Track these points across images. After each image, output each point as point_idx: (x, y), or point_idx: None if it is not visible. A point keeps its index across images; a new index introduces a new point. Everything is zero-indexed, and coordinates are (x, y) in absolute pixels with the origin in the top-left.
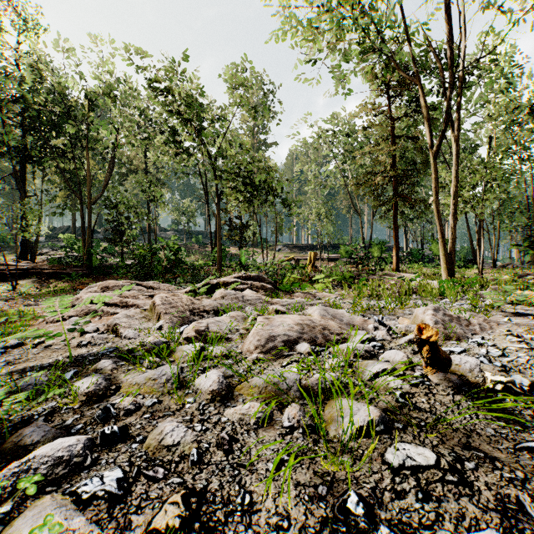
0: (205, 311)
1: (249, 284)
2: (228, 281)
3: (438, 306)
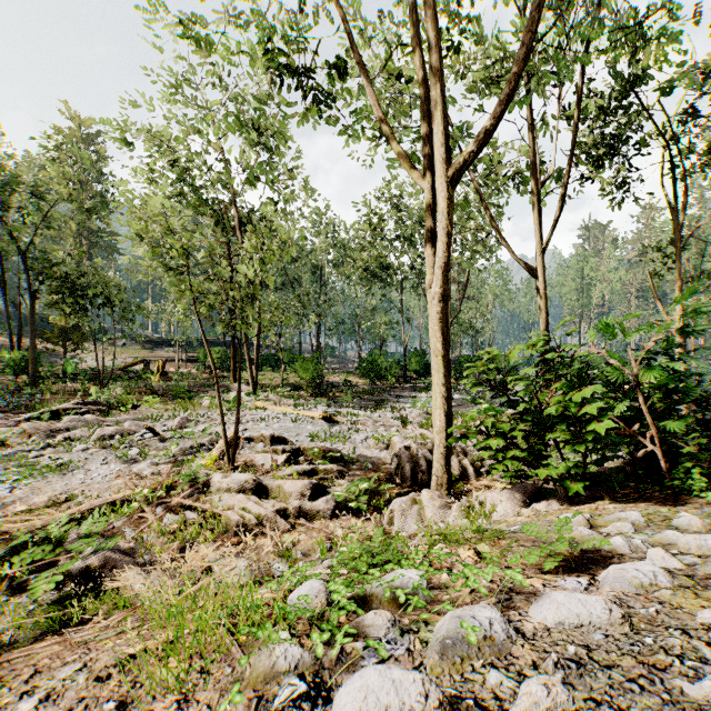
0: (61, 430)
1: (86, 409)
2: (67, 407)
3: (186, 416)
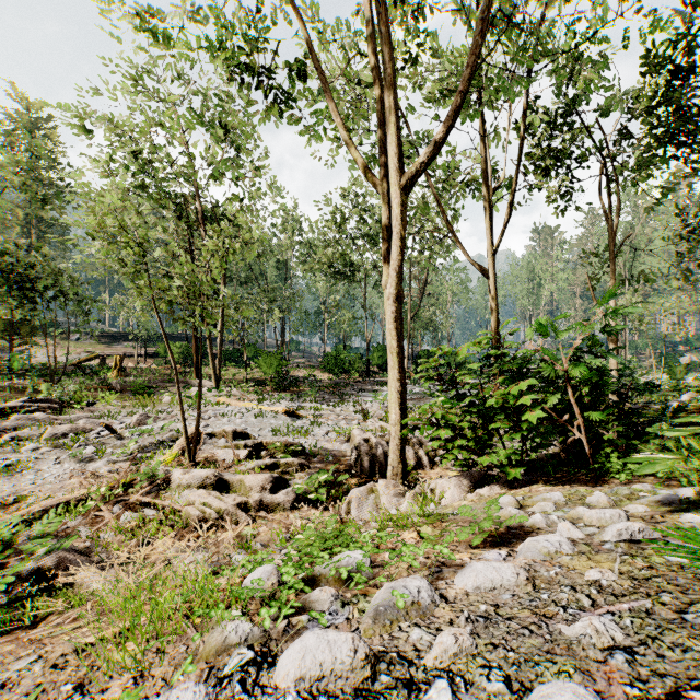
0: (8, 429)
1: (37, 406)
2: (15, 406)
3: (146, 413)
